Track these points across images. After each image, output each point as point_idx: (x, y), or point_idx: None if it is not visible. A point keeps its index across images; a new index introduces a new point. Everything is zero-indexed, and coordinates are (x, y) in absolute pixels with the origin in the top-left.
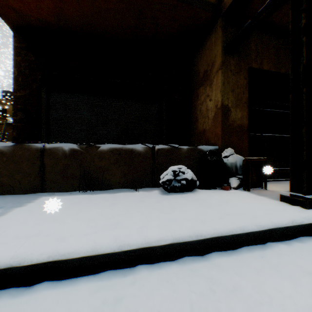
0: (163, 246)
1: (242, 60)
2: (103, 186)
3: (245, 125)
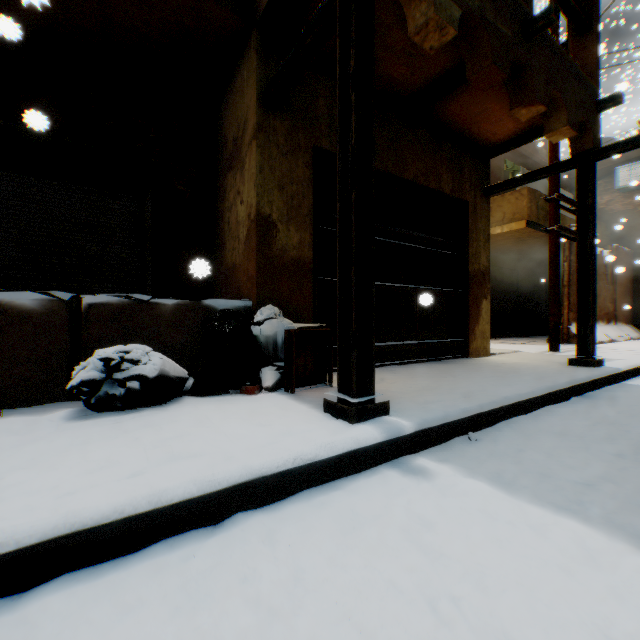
0: None
1: (301, 129)
2: None
3: (308, 260)
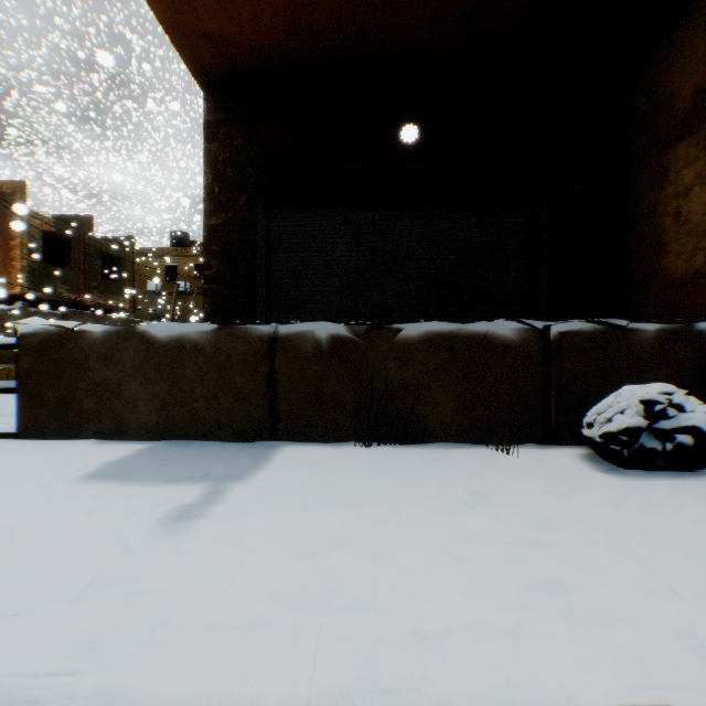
0: None
1: None
2: (408, 434)
3: None
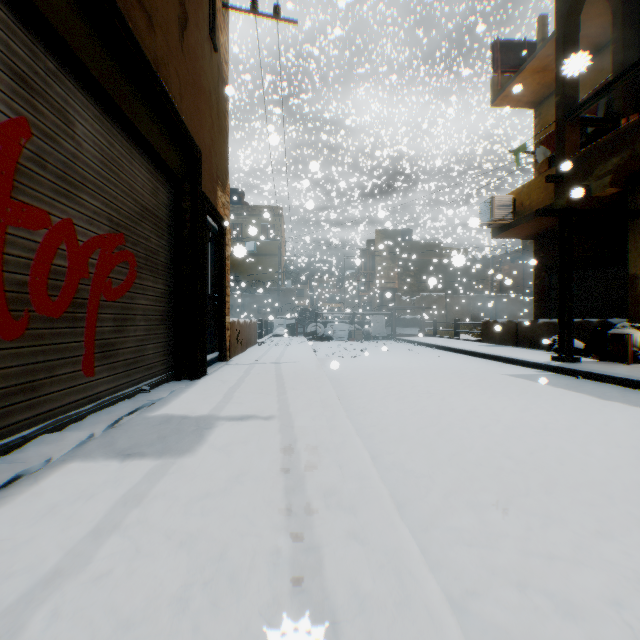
0: (487, 354)
1: None
2: (538, 347)
3: None
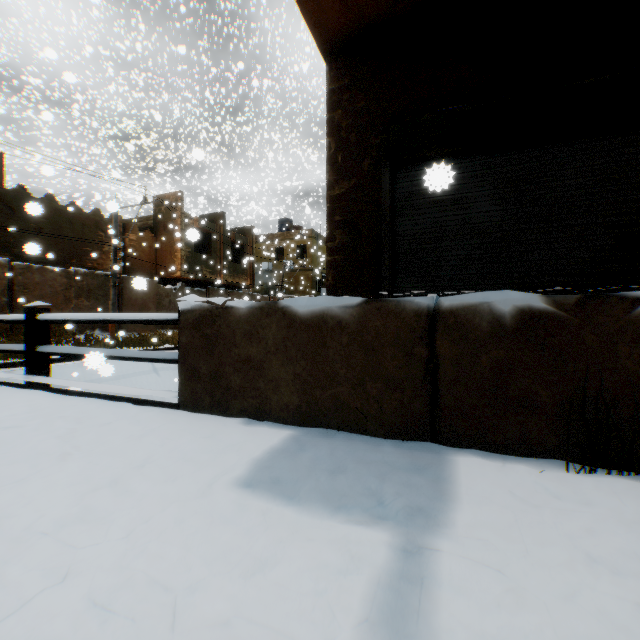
0: None
1: None
2: None
3: None
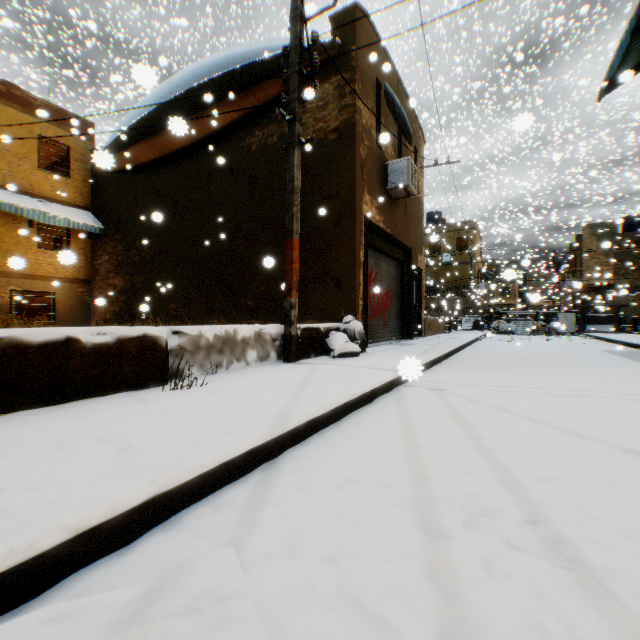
0: (623, 342)
1: None
2: None
3: None
